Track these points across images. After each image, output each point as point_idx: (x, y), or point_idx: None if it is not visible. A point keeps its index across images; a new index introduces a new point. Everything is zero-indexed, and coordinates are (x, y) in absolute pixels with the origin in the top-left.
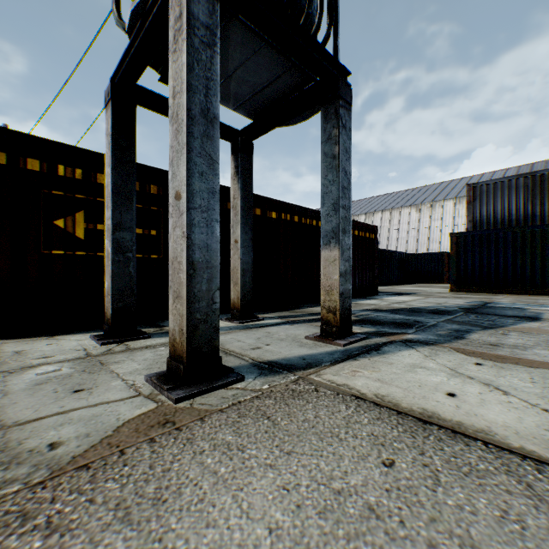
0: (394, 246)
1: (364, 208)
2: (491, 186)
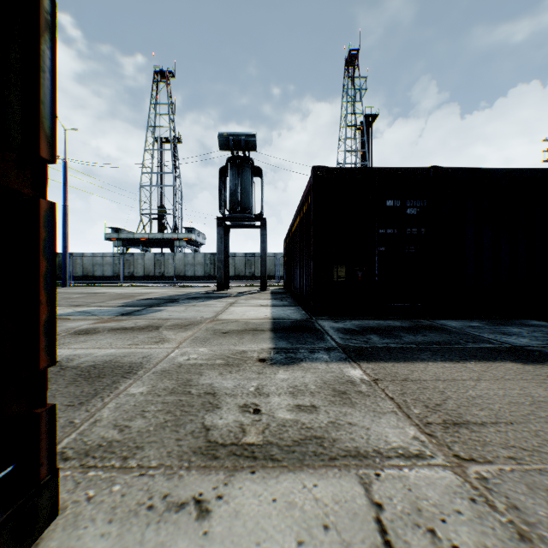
0: None
1: None
2: None
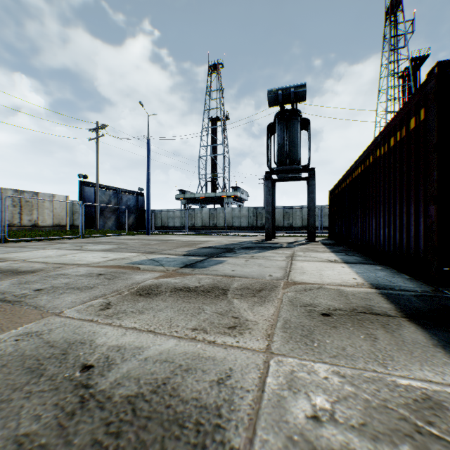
0: None
1: None
2: None
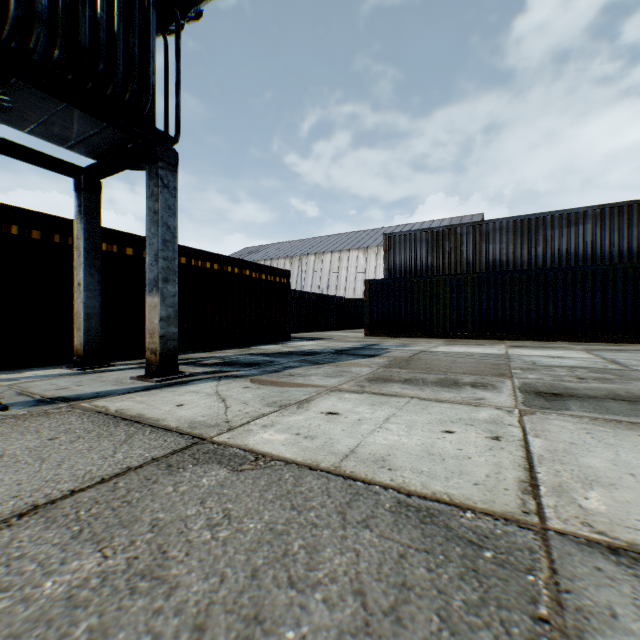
0: (342, 290)
1: (315, 248)
2: (403, 237)
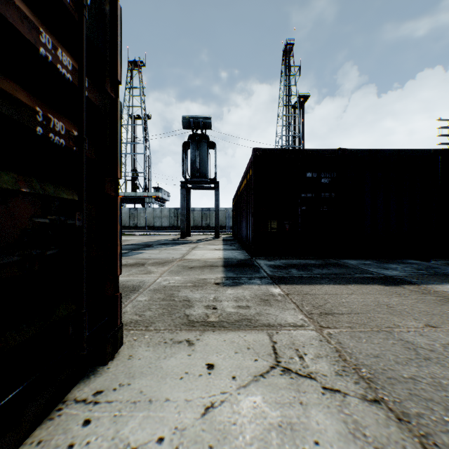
0: None
1: None
2: None
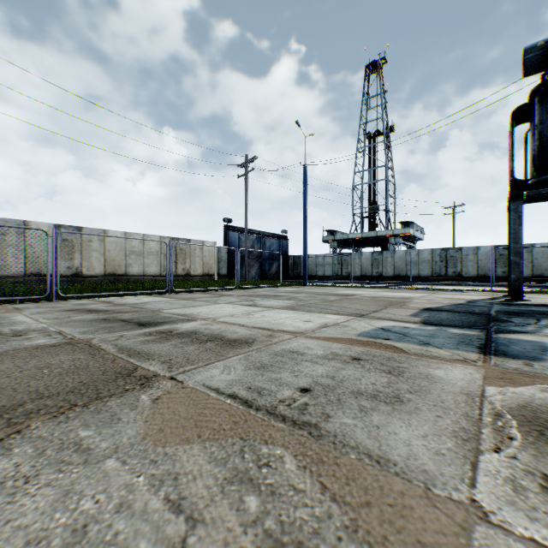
0: None
1: None
2: None
